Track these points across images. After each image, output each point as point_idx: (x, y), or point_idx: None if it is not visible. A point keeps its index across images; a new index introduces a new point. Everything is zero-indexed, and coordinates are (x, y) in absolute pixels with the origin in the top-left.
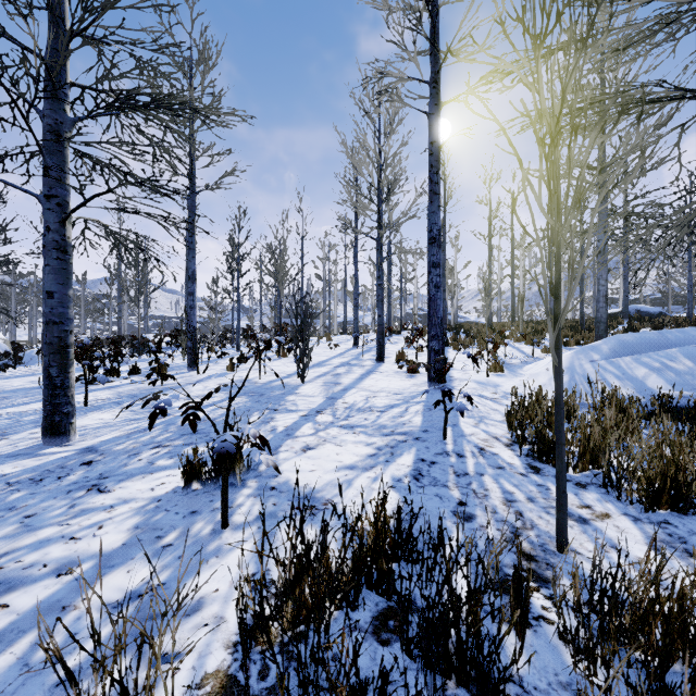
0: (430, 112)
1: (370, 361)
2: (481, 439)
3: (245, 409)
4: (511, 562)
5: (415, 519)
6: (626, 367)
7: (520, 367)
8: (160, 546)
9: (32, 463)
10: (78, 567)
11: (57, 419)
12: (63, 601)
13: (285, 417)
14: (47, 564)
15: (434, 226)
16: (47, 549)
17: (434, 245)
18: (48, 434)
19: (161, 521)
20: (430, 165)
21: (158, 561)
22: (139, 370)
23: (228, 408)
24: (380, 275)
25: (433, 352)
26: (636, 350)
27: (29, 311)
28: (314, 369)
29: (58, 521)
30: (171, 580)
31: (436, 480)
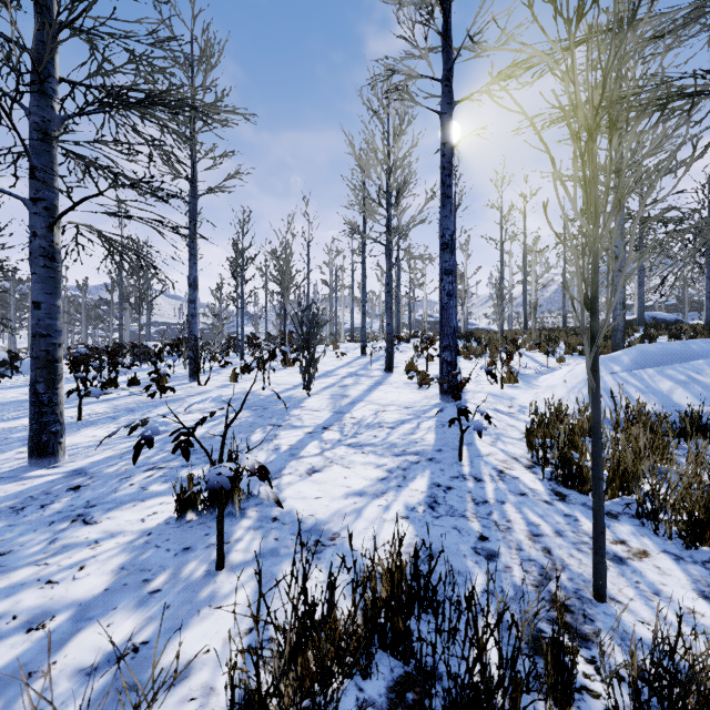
0: (442, 111)
1: (378, 371)
2: (499, 460)
3: (247, 425)
4: (543, 614)
5: (435, 565)
6: (650, 379)
7: (535, 377)
8: (146, 592)
9: (14, 489)
10: (52, 619)
11: (44, 438)
12: (30, 666)
13: (289, 434)
14: (17, 616)
15: (446, 231)
16: (19, 596)
17: (446, 251)
18: (34, 455)
19: (150, 560)
20: (442, 167)
21: (143, 612)
22: (138, 381)
23: (224, 435)
24: (389, 282)
25: (445, 364)
26: (659, 362)
27: (29, 318)
28: (321, 379)
29: (35, 560)
30: (156, 637)
31: (453, 509)
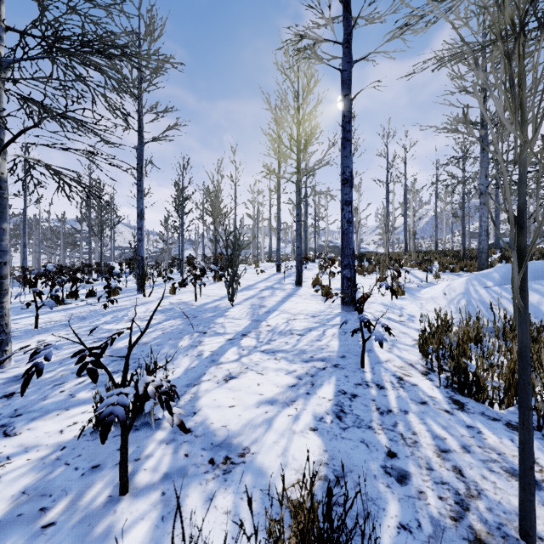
0: (343, 69)
1: (290, 285)
2: (397, 367)
3: (177, 332)
4: None
5: (349, 507)
6: None
7: (417, 290)
8: (39, 526)
9: None
10: None
11: None
12: None
13: (212, 340)
14: None
15: (346, 169)
16: None
17: (346, 185)
18: None
19: (54, 481)
20: (343, 116)
21: None
22: (95, 293)
23: (128, 356)
24: (298, 213)
25: (345, 279)
26: None
27: (21, 243)
28: (243, 292)
29: None
30: None
31: (359, 419)
